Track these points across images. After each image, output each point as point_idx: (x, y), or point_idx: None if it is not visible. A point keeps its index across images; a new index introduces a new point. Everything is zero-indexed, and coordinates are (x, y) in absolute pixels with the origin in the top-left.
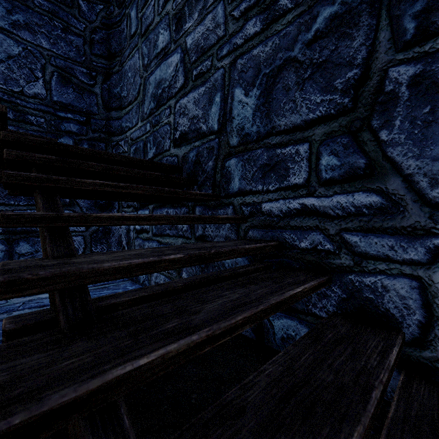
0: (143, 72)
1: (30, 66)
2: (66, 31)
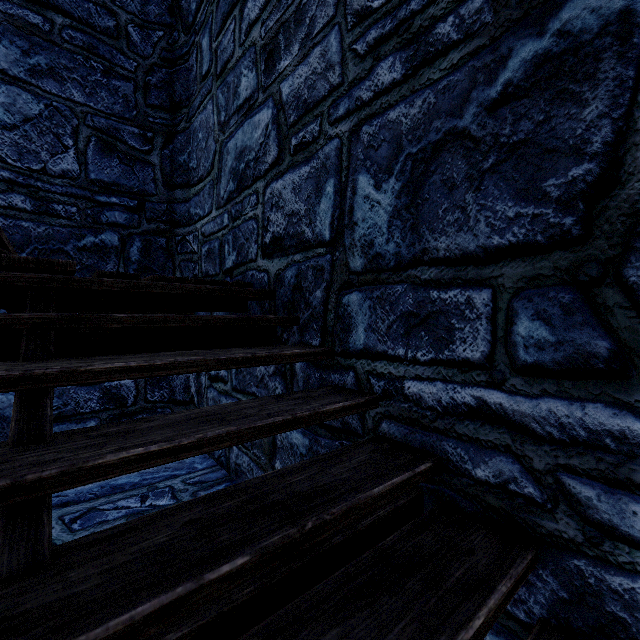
0: (219, 133)
1: (56, 131)
2: (109, 75)
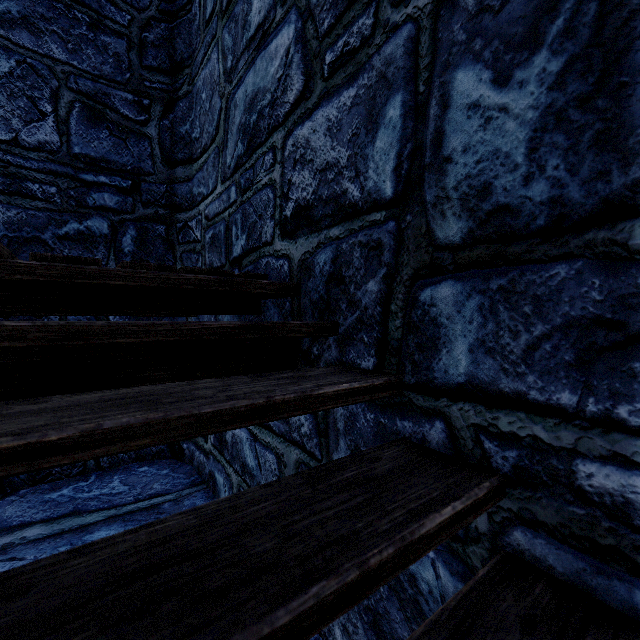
0: (225, 85)
1: (31, 94)
2: (97, 29)
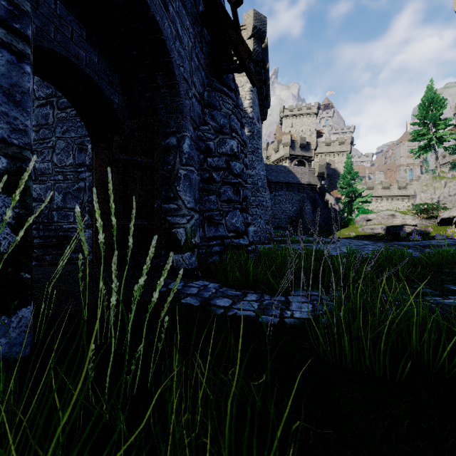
0: None
1: None
2: None
